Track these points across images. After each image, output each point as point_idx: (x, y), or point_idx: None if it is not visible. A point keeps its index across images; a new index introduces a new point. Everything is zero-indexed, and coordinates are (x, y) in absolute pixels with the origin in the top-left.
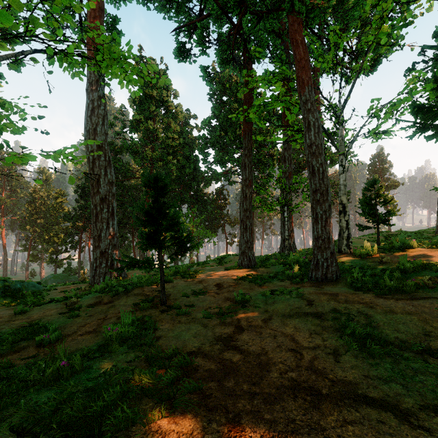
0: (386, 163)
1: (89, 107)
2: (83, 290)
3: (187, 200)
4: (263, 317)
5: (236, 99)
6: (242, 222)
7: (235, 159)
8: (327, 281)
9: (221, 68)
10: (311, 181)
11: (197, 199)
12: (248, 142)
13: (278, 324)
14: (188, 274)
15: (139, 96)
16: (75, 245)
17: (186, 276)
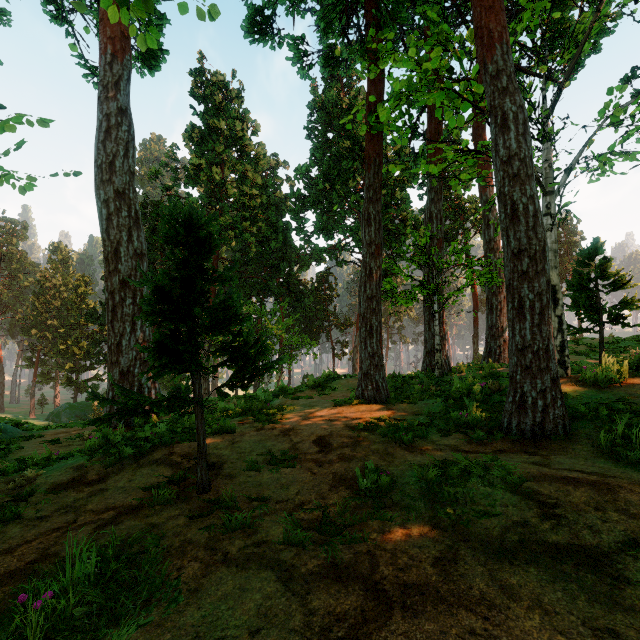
0: (575, 235)
1: (101, 126)
2: (85, 439)
3: (274, 289)
4: (434, 552)
5: (348, 134)
6: (364, 320)
7: (347, 226)
8: (545, 438)
9: (325, 73)
10: (508, 234)
11: (288, 289)
12: (374, 176)
13: (487, 588)
14: (266, 414)
15: (200, 130)
16: (104, 358)
17: (262, 418)
